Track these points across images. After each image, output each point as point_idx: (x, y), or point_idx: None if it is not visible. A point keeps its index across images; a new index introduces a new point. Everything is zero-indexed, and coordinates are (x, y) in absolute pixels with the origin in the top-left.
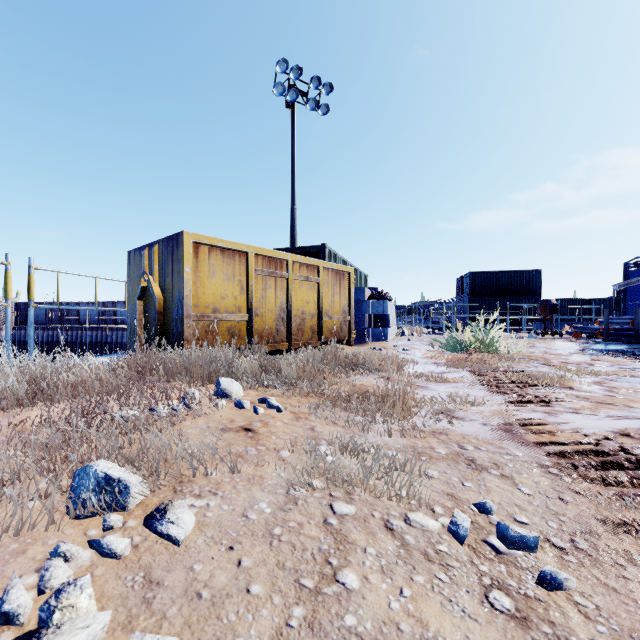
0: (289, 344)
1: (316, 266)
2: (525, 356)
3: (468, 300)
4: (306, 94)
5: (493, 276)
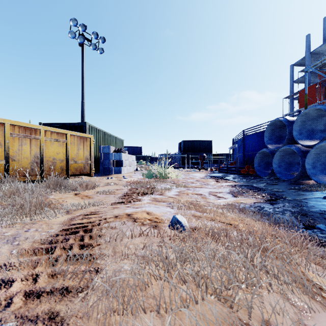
0: (41, 177)
1: (65, 133)
2: (172, 180)
3: (182, 153)
4: (90, 40)
5: (193, 142)
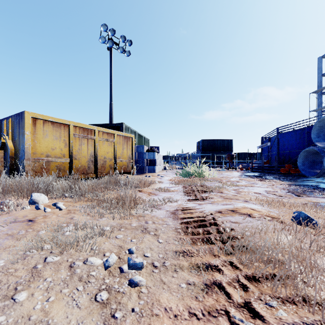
0: (96, 174)
1: (113, 133)
2: (213, 178)
3: (201, 153)
4: (118, 44)
5: (212, 141)
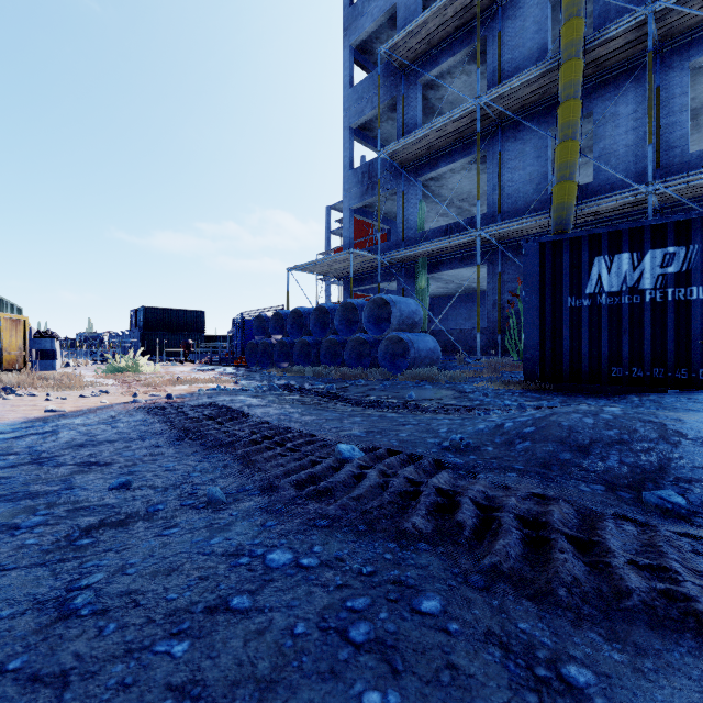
0: None
1: None
2: (152, 373)
3: (141, 333)
4: None
5: (166, 312)
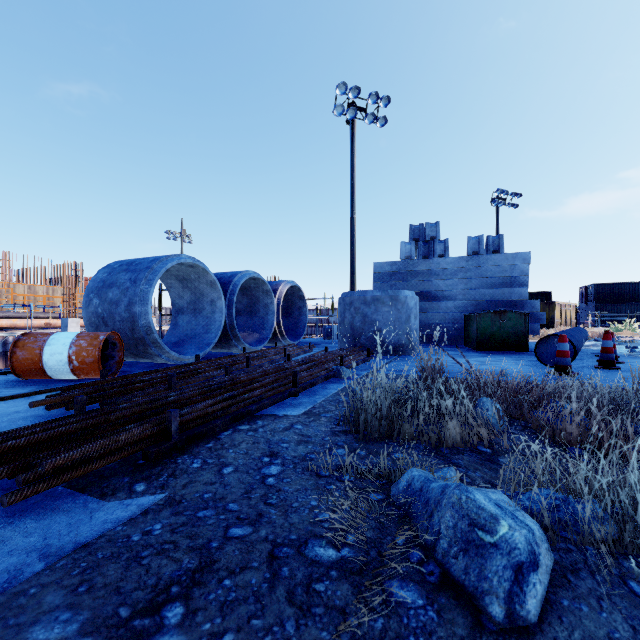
0: None
1: (569, 305)
2: None
3: (593, 306)
4: (505, 199)
5: (615, 287)
